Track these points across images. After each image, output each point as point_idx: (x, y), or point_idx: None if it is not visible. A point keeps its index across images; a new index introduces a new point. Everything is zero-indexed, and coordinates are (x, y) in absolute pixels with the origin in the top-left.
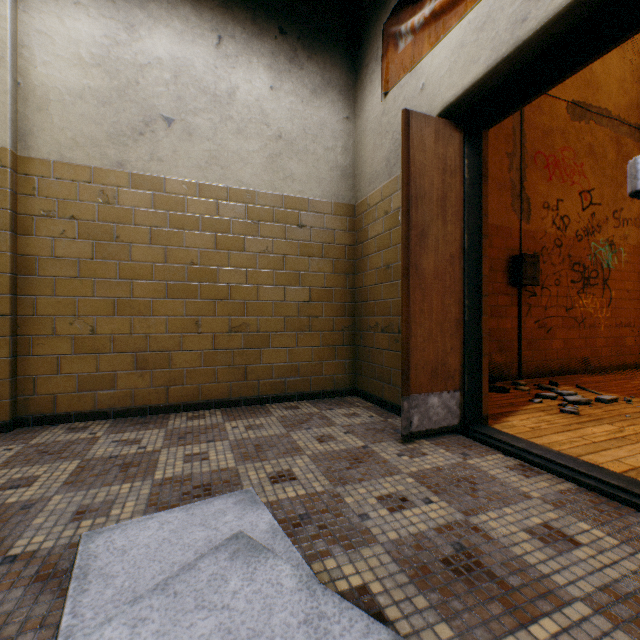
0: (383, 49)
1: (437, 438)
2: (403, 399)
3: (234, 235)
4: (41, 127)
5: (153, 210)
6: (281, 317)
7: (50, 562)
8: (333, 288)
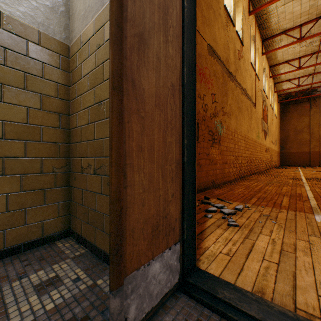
0: None
1: (159, 316)
2: (113, 295)
3: None
4: None
5: None
6: None
7: None
8: (41, 126)
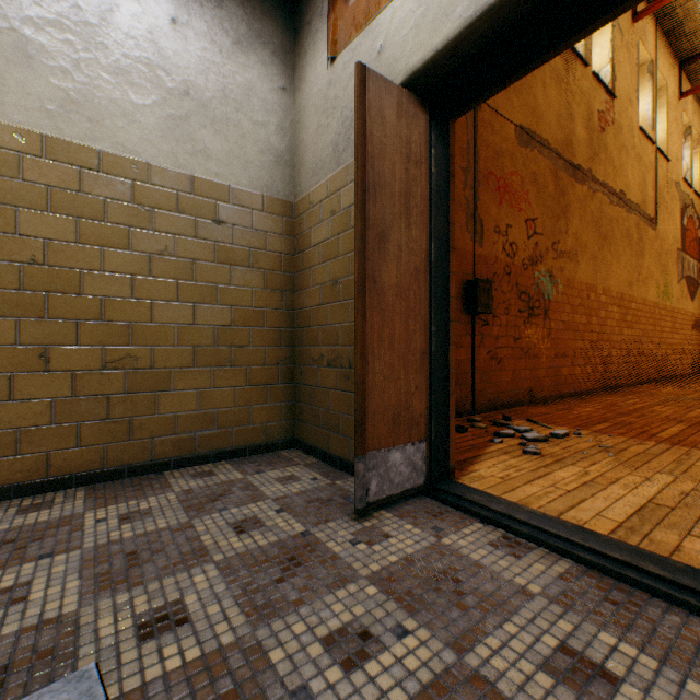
0: (330, 1)
1: (400, 506)
2: (358, 460)
3: (111, 224)
4: None
5: None
6: (189, 347)
7: None
8: (265, 309)
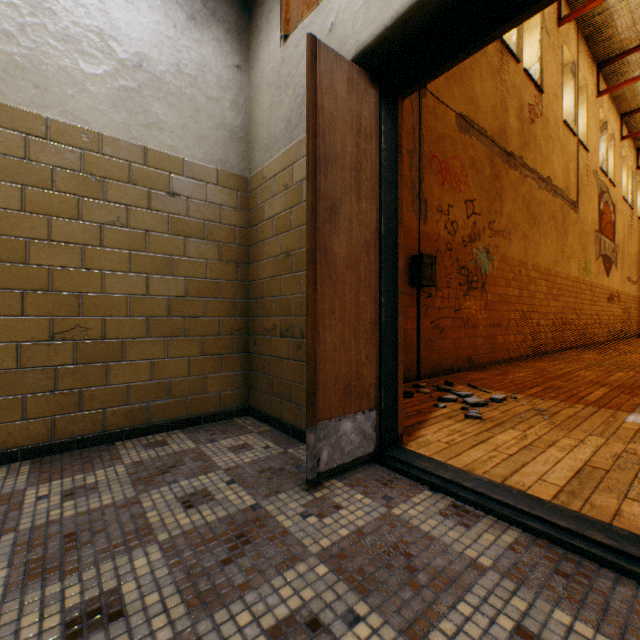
0: None
1: (351, 474)
2: (309, 430)
3: (60, 193)
4: None
5: None
6: (142, 317)
7: None
8: (219, 280)
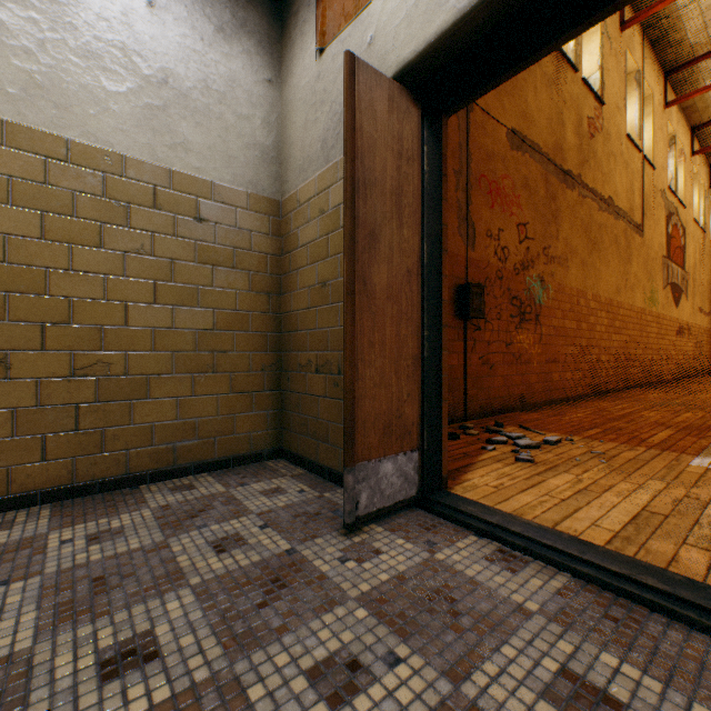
0: None
1: (391, 519)
2: (347, 472)
3: (81, 219)
4: None
5: None
6: (167, 352)
7: None
8: (250, 312)
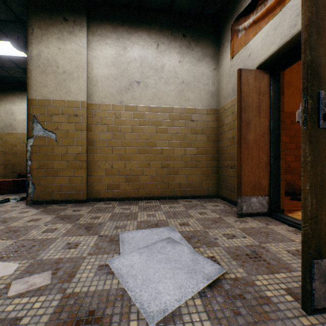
0: (231, 36)
1: (255, 217)
2: (238, 198)
3: (163, 127)
4: (95, 92)
5: (132, 119)
6: (183, 161)
7: (112, 238)
8: (207, 148)
